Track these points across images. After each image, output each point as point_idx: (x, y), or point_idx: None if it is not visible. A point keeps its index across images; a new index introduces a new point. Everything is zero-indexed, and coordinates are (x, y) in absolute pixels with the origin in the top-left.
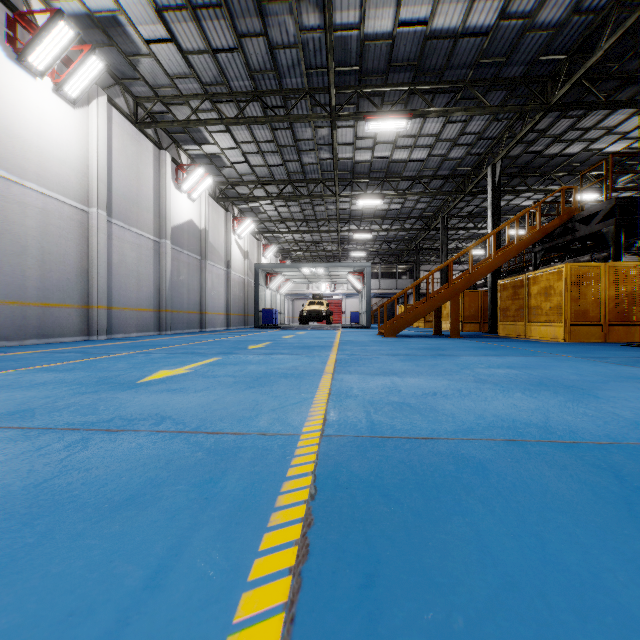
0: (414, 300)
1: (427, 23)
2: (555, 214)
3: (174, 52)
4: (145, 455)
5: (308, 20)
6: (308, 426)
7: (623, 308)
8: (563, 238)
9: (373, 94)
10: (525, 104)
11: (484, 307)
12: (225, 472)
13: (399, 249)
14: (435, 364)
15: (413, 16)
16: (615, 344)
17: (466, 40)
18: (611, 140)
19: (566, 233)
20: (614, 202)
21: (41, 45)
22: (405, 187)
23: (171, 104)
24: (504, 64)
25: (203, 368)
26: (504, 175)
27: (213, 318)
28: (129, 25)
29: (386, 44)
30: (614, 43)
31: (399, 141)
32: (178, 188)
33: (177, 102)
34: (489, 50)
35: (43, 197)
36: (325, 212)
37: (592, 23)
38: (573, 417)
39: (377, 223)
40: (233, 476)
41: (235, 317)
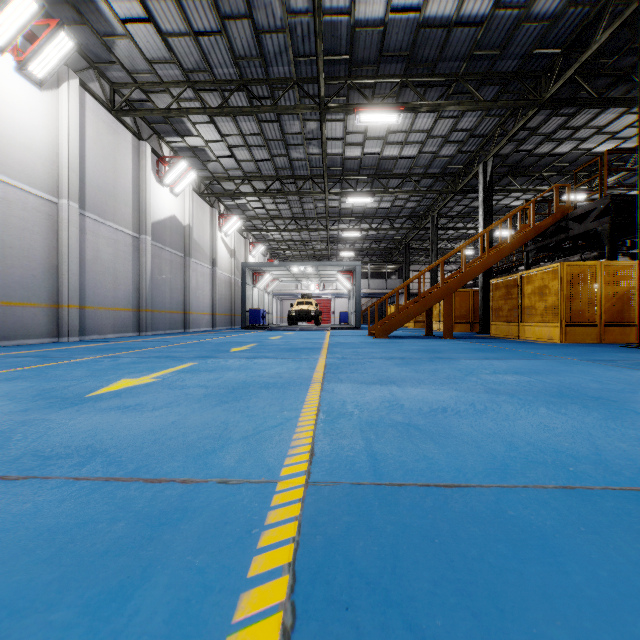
0: (405, 300)
1: (420, 10)
2: (547, 213)
3: (152, 34)
4: (34, 530)
5: (296, 3)
6: (289, 465)
7: (619, 308)
8: (556, 237)
9: (364, 86)
10: (518, 99)
11: (475, 307)
12: (148, 569)
13: (388, 249)
14: (435, 369)
15: (406, 2)
16: (612, 345)
17: (460, 30)
18: (600, 140)
19: (559, 232)
20: (609, 200)
21: (1, 17)
22: (395, 185)
23: (151, 92)
24: (498, 57)
25: (173, 376)
26: (494, 174)
27: (198, 318)
28: (102, 2)
29: (377, 32)
30: (611, 36)
31: (390, 137)
32: (159, 182)
33: (157, 90)
34: (483, 42)
35: (4, 185)
36: (314, 210)
37: (588, 16)
38: (627, 444)
39: (367, 222)
40: (159, 579)
41: (221, 317)
